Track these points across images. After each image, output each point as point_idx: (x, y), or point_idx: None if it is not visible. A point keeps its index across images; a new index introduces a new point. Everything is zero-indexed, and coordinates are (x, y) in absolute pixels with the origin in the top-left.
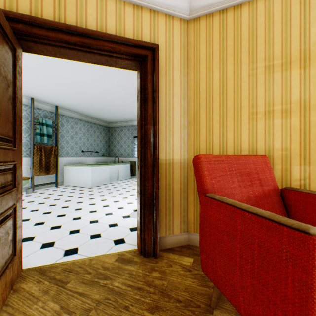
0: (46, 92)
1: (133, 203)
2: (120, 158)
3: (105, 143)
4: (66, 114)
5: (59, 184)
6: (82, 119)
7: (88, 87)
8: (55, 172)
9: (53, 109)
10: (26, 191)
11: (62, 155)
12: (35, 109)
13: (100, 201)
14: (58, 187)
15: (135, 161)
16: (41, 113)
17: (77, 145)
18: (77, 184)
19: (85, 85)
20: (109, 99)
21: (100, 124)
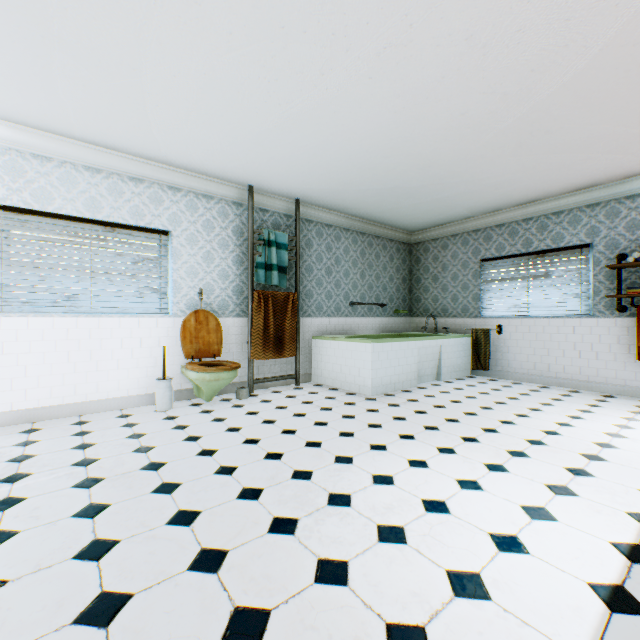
0: (271, 158)
1: (552, 519)
2: (438, 321)
3: (400, 283)
4: (317, 217)
5: (303, 380)
6: (350, 227)
7: (365, 104)
8: (292, 352)
9: (289, 208)
10: (237, 394)
11: (308, 314)
12: (255, 212)
13: (407, 466)
14: (299, 387)
15: (484, 329)
16: (266, 219)
17: (338, 289)
18: (338, 385)
19: (357, 97)
20: (422, 145)
21: (390, 236)
